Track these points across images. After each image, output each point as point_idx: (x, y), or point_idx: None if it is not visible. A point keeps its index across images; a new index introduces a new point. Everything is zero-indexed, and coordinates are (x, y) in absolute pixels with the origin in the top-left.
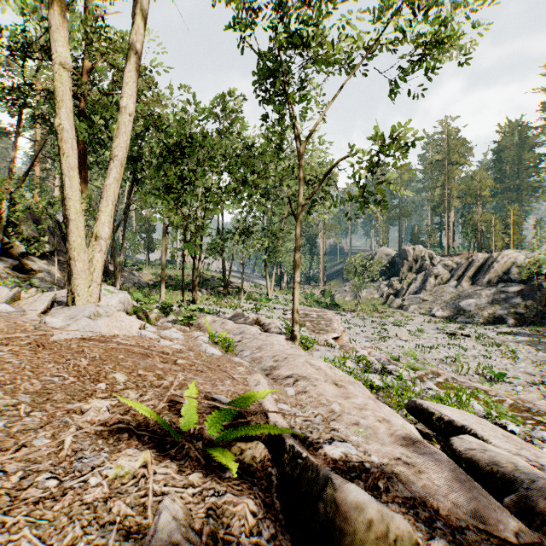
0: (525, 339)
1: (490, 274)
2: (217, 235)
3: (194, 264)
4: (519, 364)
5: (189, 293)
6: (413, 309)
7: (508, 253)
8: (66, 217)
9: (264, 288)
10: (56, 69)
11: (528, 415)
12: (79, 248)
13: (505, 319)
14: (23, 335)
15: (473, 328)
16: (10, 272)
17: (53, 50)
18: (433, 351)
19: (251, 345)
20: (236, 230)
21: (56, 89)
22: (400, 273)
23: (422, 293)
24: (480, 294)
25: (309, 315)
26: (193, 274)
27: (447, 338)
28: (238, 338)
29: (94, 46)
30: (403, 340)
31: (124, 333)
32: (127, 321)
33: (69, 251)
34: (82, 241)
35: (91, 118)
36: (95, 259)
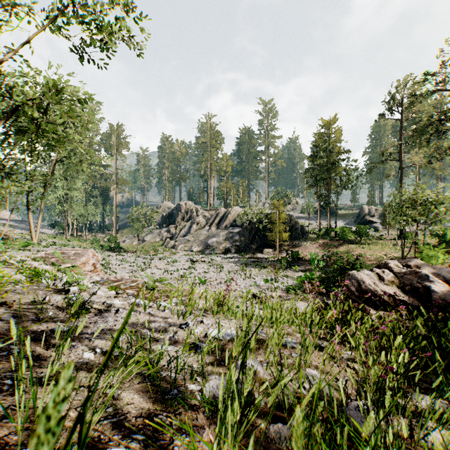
0: (235, 260)
1: (227, 221)
2: None
3: None
4: (221, 274)
5: None
6: (181, 247)
7: (236, 209)
8: None
9: (44, 236)
10: None
11: (167, 294)
12: None
13: (230, 249)
14: None
15: (211, 257)
16: None
17: None
18: (175, 273)
19: None
20: None
21: None
22: (176, 221)
23: (188, 236)
24: (220, 235)
25: (66, 253)
26: None
27: (190, 264)
28: None
29: None
30: (159, 269)
31: None
32: None
33: None
34: None
35: None
36: None
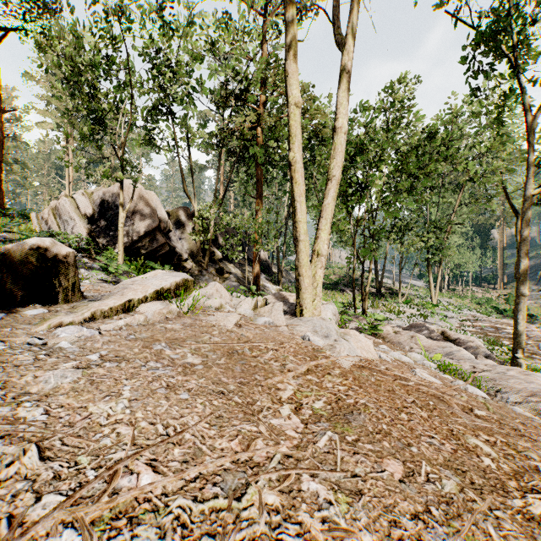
0: None
1: None
2: (369, 233)
3: (363, 268)
4: None
5: (341, 293)
6: None
7: None
8: (297, 238)
9: (420, 290)
10: (292, 109)
11: None
12: (306, 265)
13: None
14: (325, 361)
15: None
16: (214, 274)
17: (290, 93)
18: None
19: (509, 385)
20: (393, 228)
21: (292, 126)
22: None
23: None
24: None
25: (500, 329)
26: (362, 278)
27: None
28: (467, 366)
29: (269, 81)
30: None
31: (369, 355)
32: (363, 340)
33: (299, 268)
34: (307, 258)
35: (264, 143)
36: (318, 275)
